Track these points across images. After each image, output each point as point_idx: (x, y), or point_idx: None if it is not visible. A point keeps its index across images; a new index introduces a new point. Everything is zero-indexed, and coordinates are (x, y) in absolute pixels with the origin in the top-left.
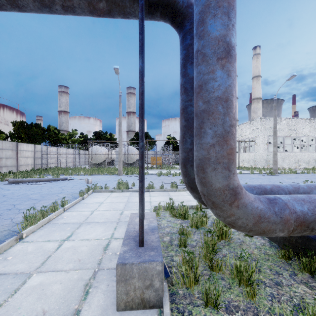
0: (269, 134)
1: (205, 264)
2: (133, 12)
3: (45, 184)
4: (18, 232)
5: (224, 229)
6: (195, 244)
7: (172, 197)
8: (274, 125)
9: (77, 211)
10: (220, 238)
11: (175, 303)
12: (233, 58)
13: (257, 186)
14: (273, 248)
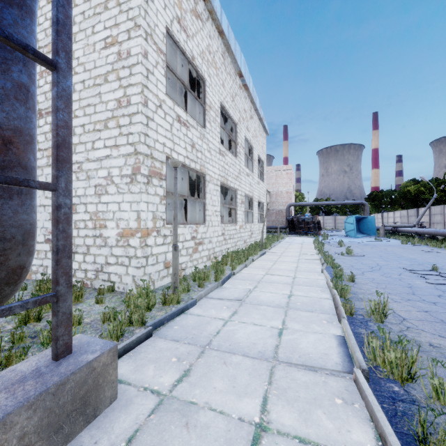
0: None
1: None
2: None
3: None
4: None
5: None
6: None
7: None
8: None
9: None
10: None
11: None
12: None
13: None
14: None
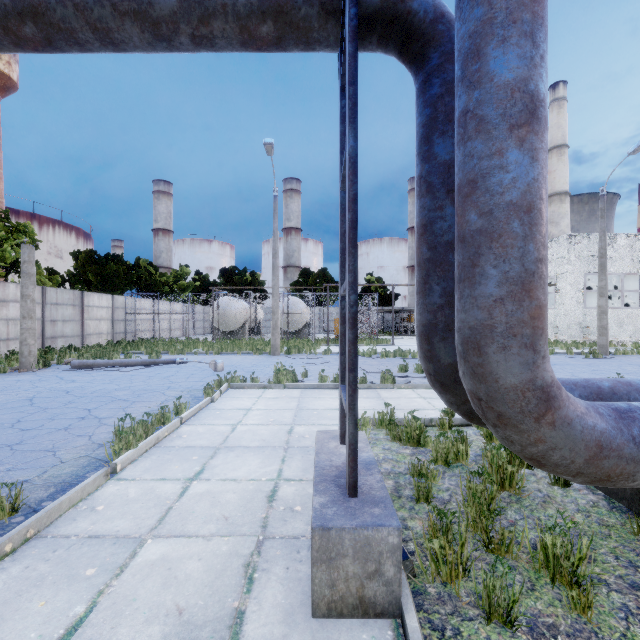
0: (588, 269)
1: (475, 538)
2: (324, 39)
3: (137, 372)
4: (106, 461)
5: (509, 470)
6: (448, 497)
7: (385, 400)
8: (600, 251)
9: (205, 425)
10: (499, 487)
11: (424, 612)
12: (542, 123)
13: (581, 382)
14: (617, 512)
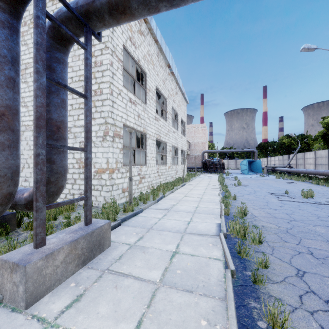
0: None
1: None
2: None
3: None
4: None
5: None
6: None
7: None
8: None
9: None
10: None
11: None
12: None
13: None
14: None
